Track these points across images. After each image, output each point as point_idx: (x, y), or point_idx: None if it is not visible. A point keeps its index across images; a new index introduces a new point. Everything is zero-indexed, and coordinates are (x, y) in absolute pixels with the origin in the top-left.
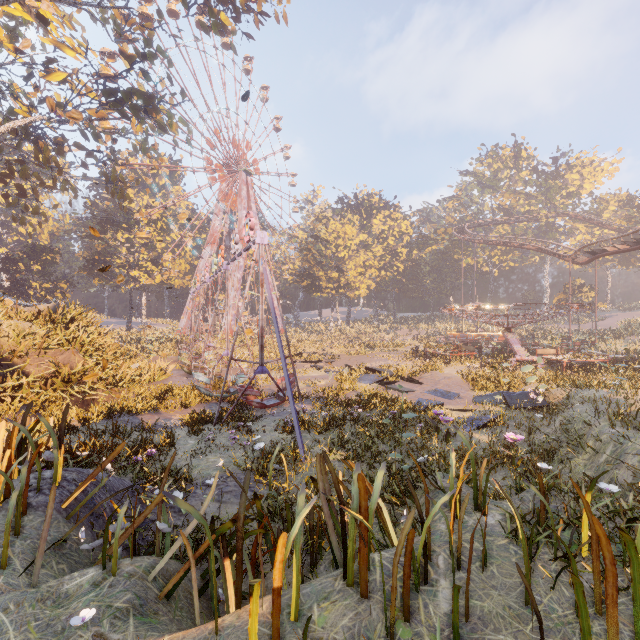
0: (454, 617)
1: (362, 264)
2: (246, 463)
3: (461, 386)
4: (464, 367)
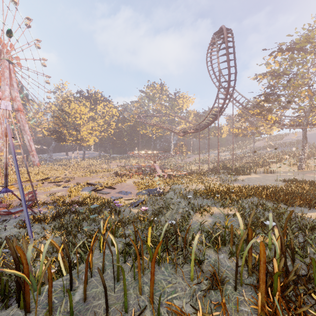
0: (71, 303)
1: (91, 128)
2: None
3: (133, 188)
4: (136, 179)
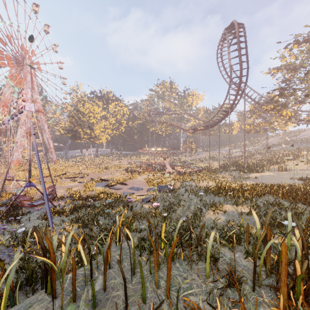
0: (93, 292)
1: (103, 127)
2: (10, 242)
3: (144, 184)
4: (147, 176)
